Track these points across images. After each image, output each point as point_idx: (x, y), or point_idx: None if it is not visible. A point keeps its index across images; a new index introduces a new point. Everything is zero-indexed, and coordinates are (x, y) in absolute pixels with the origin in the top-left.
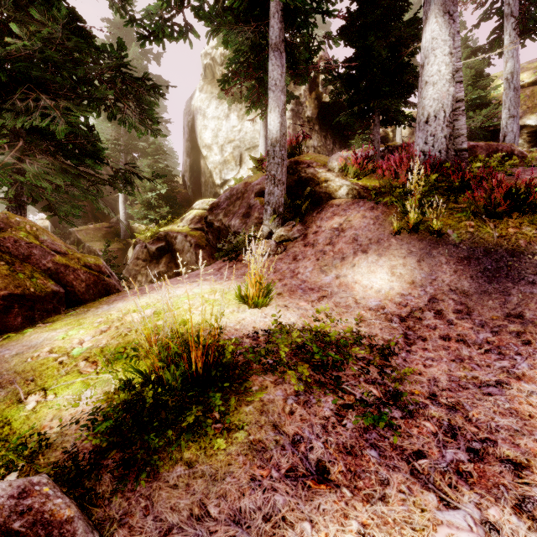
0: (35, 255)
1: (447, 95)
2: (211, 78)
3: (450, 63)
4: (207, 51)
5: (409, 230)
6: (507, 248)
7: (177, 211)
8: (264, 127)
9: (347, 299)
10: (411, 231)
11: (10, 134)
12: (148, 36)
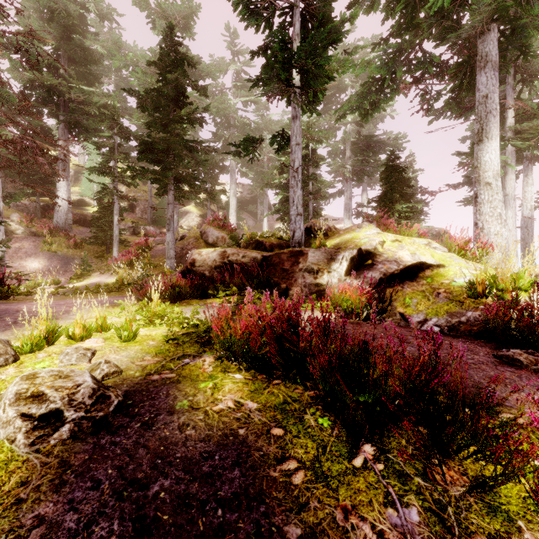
0: None
1: (66, 204)
2: None
3: (67, 194)
4: None
5: (47, 250)
6: (72, 257)
7: None
8: None
9: (24, 269)
10: (47, 251)
11: None
12: None
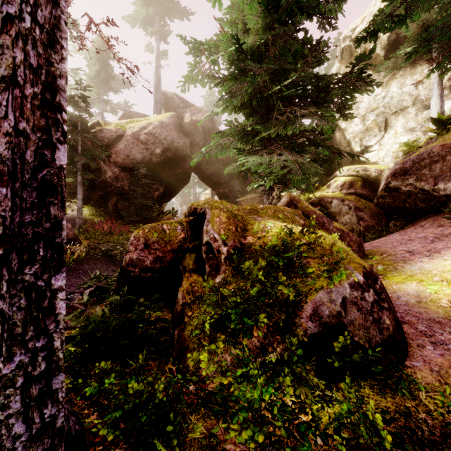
0: (325, 223)
1: None
2: (348, 58)
3: None
4: (346, 35)
5: None
6: None
7: (321, 179)
8: (439, 85)
9: None
10: None
11: (265, 140)
12: (365, 36)
